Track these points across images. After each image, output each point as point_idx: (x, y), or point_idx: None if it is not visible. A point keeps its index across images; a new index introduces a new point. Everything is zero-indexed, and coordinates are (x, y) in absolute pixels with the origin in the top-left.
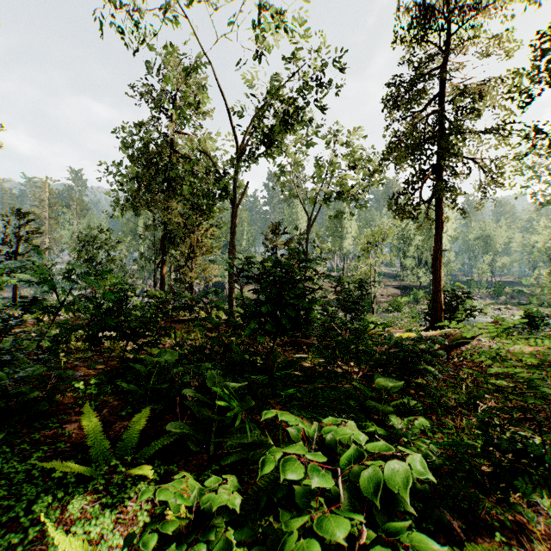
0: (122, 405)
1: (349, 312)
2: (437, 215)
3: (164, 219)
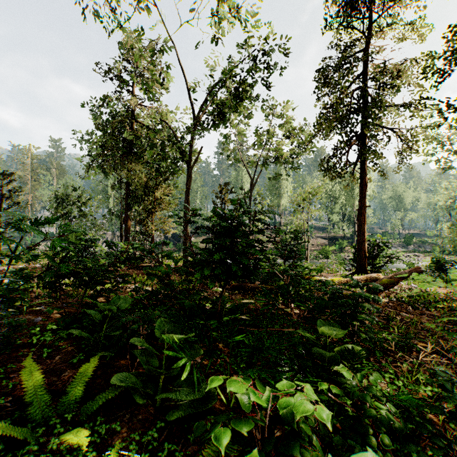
0: (76, 350)
1: (288, 259)
2: (362, 176)
3: (129, 179)
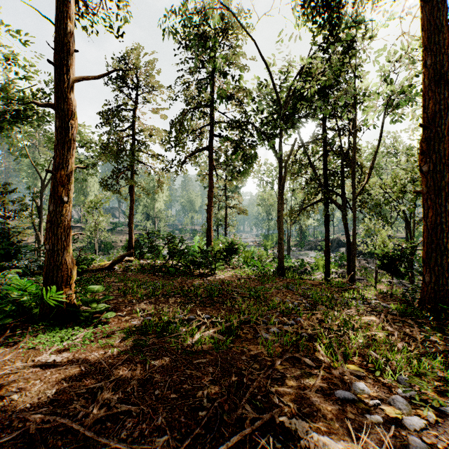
0: None
1: None
2: (131, 195)
3: None
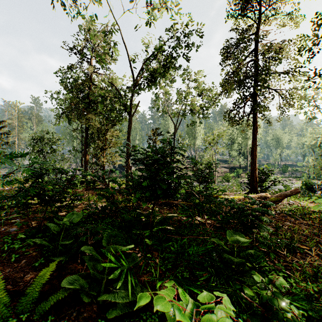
0: (39, 255)
1: (201, 183)
2: (254, 123)
3: (87, 125)
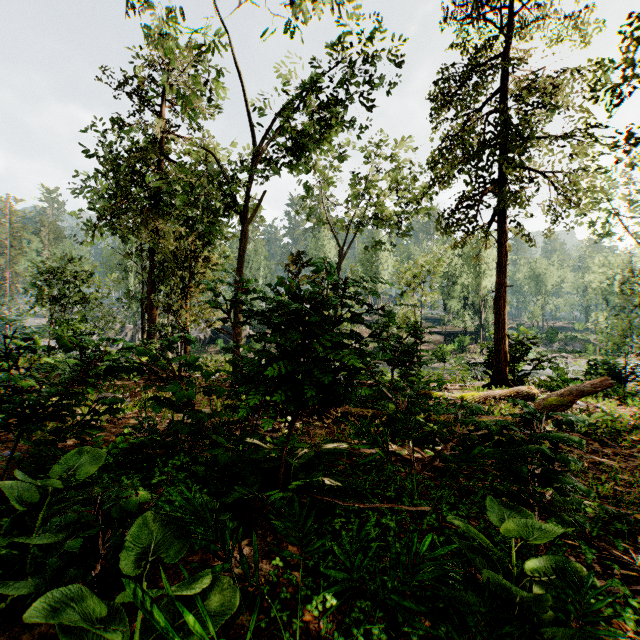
0: None
1: (395, 365)
2: (501, 242)
3: (152, 244)
